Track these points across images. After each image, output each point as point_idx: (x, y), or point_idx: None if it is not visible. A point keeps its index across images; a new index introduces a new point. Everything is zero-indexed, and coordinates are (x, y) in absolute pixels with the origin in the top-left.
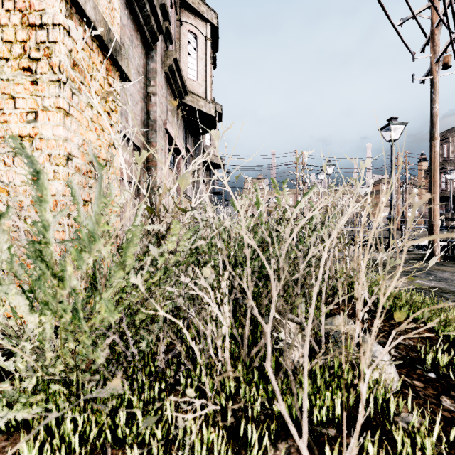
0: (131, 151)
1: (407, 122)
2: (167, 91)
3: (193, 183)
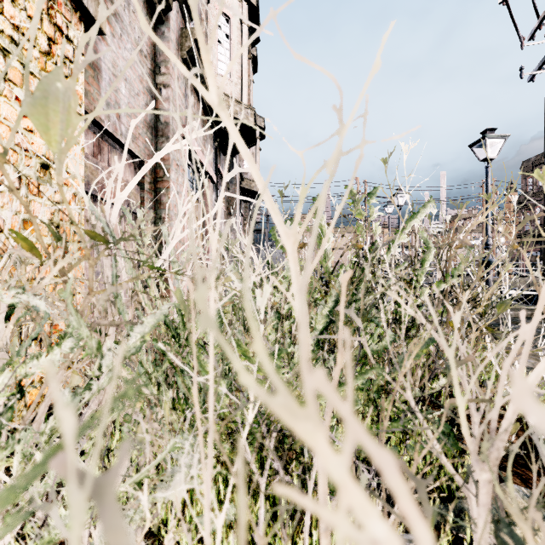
0: (129, 164)
1: (508, 135)
2: (187, 86)
3: (227, 216)
